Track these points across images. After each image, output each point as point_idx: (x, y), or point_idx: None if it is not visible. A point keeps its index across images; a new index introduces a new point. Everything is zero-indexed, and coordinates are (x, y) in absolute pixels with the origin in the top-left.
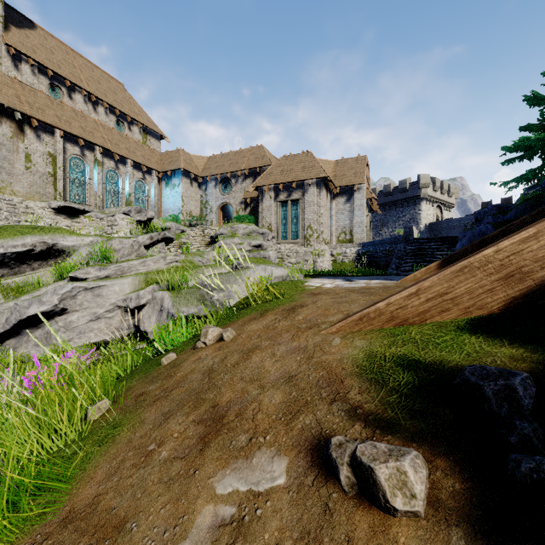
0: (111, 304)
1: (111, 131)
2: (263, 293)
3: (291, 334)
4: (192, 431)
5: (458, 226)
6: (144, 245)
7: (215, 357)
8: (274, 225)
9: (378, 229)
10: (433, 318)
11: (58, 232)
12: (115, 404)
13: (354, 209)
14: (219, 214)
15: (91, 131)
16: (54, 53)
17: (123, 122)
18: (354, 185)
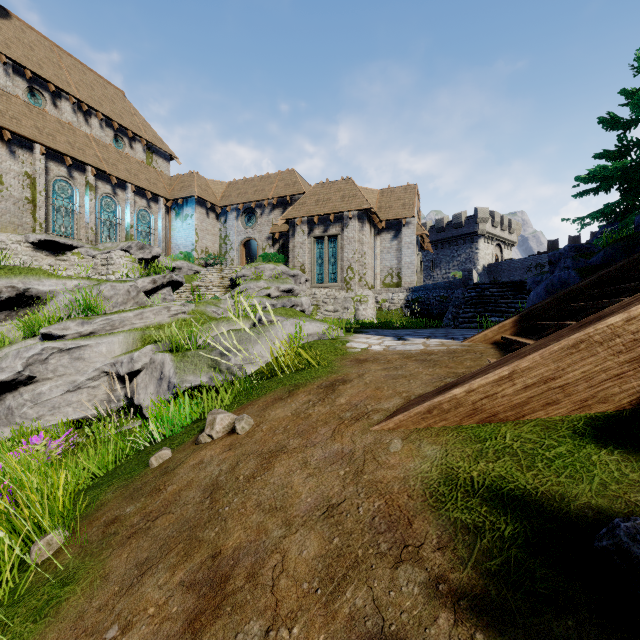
0: (96, 369)
1: (108, 148)
2: (293, 358)
3: (331, 428)
4: (176, 604)
5: (521, 267)
6: (145, 291)
7: (222, 461)
8: (308, 265)
9: (429, 270)
10: (535, 414)
11: (32, 274)
12: (74, 536)
13: (403, 248)
14: (241, 251)
15: (81, 148)
16: (35, 49)
17: (123, 137)
18: (403, 218)
